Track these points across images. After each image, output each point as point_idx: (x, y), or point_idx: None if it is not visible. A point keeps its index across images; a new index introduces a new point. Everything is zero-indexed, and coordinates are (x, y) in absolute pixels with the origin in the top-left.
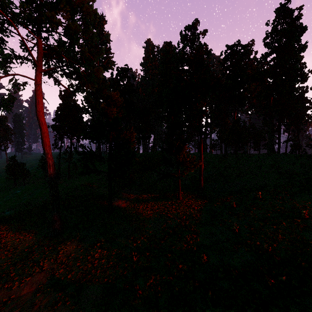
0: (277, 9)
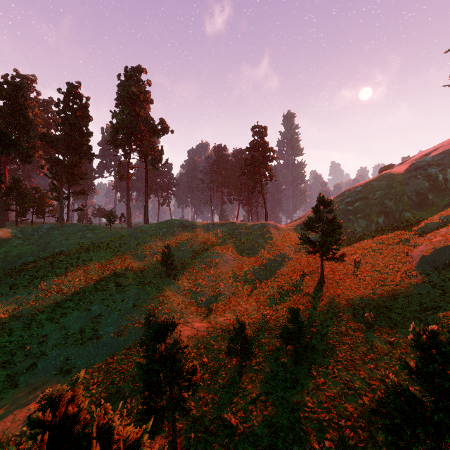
0: (69, 85)
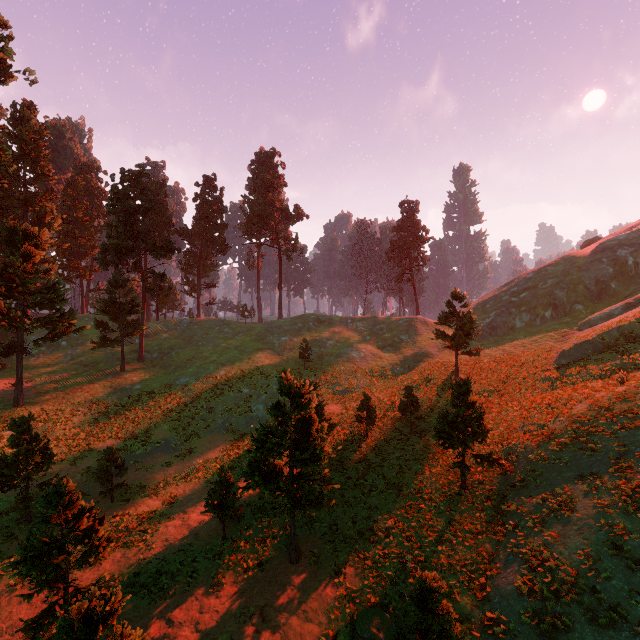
0: (206, 178)
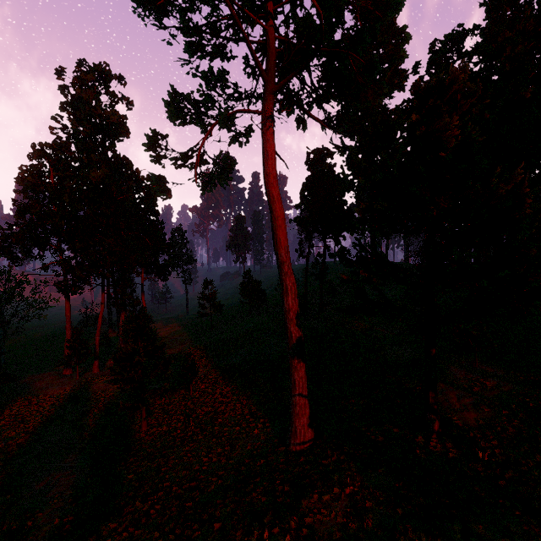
0: None
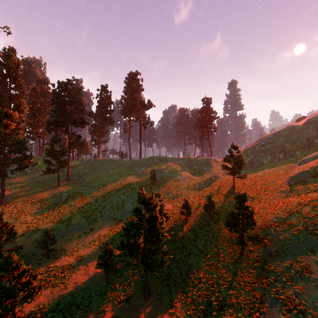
0: (102, 86)
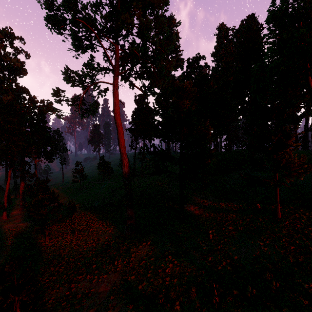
0: None
